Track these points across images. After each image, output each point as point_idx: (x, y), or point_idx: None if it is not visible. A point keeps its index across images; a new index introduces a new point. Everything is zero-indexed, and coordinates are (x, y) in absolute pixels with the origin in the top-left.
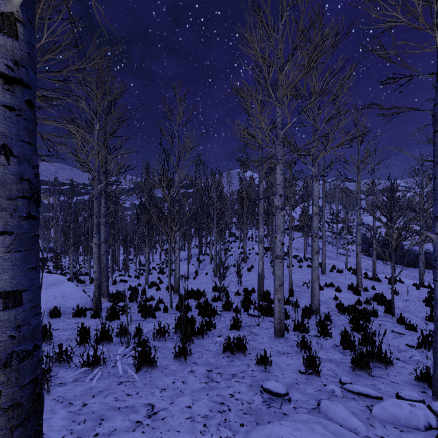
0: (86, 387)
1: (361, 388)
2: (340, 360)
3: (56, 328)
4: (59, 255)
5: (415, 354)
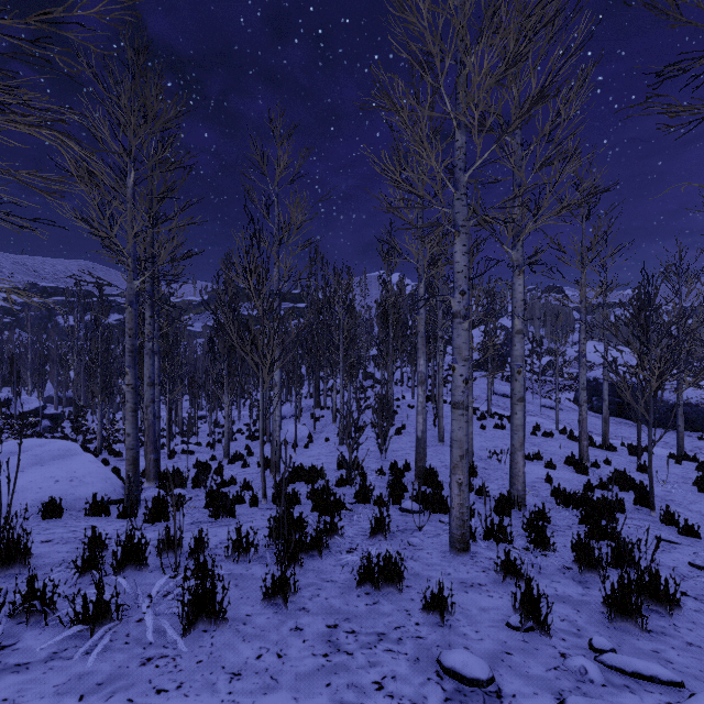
0: (71, 672)
1: (639, 662)
2: (580, 598)
3: (47, 539)
4: (83, 410)
5: None
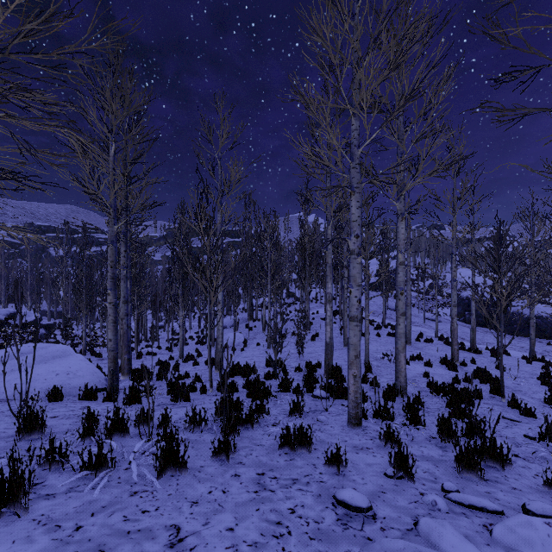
0: (84, 500)
1: (474, 498)
2: (439, 457)
3: (54, 416)
4: (70, 321)
5: (540, 448)
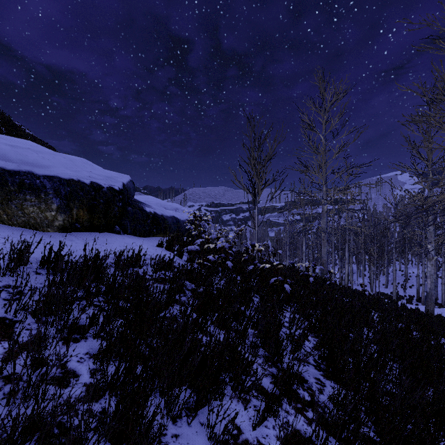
0: None
1: None
2: None
3: None
4: None
5: None
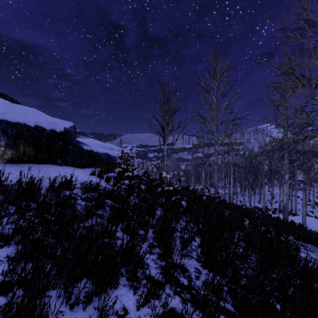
0: None
1: None
2: None
3: None
4: None
5: None
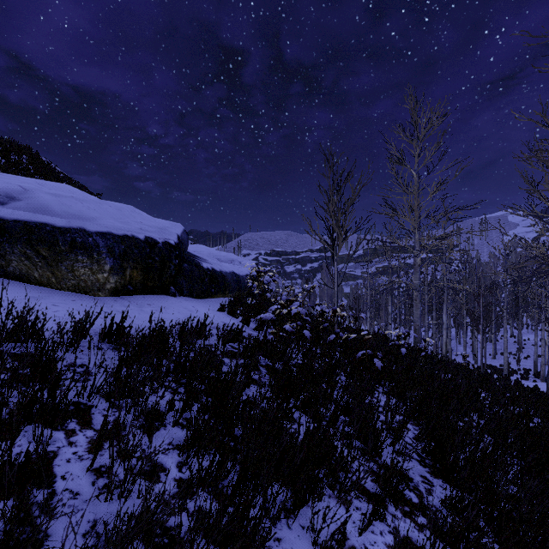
0: None
1: None
2: None
3: None
4: None
5: None
